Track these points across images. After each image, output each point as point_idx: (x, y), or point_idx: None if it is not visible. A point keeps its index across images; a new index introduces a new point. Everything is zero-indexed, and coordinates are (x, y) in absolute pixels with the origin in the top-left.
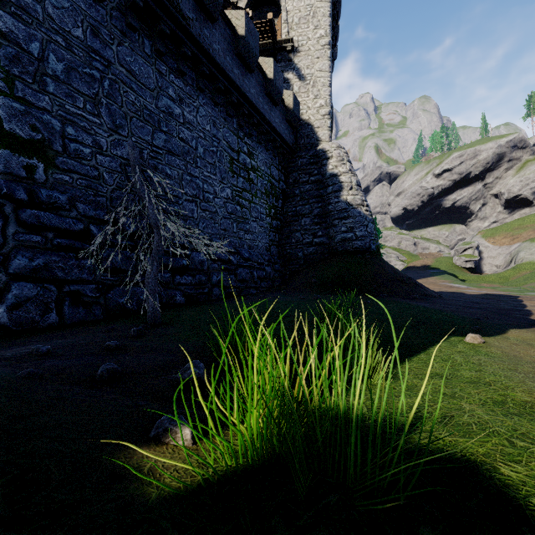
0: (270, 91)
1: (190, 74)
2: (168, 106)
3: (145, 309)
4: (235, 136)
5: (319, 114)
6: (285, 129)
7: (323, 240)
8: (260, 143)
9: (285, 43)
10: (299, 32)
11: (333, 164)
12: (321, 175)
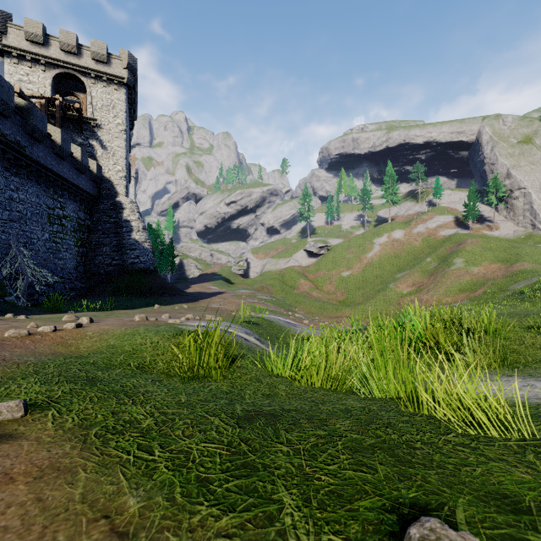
0: (78, 168)
1: (23, 172)
2: (10, 195)
3: None
4: (52, 199)
5: (118, 175)
6: (90, 185)
7: (119, 262)
8: (70, 199)
9: (90, 119)
10: (102, 115)
11: (127, 213)
12: (119, 219)
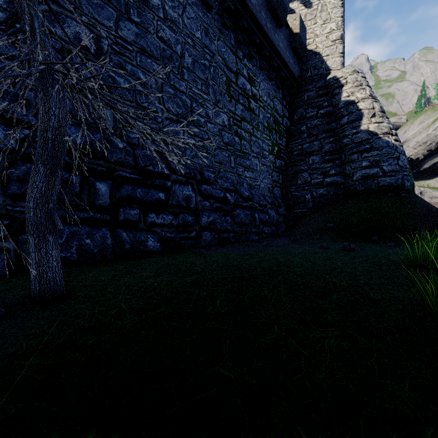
0: (274, 5)
1: None
2: None
3: (93, 259)
4: (232, 54)
5: (329, 40)
6: (290, 57)
7: (336, 179)
8: (262, 69)
9: None
10: None
11: (348, 91)
12: (332, 107)
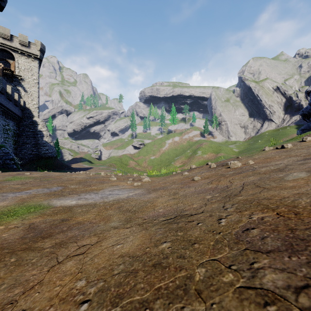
0: (16, 104)
1: None
2: None
3: None
4: (4, 121)
5: (34, 106)
6: (20, 112)
7: (36, 153)
8: (11, 120)
9: (18, 76)
10: (24, 73)
11: (40, 127)
12: (35, 130)
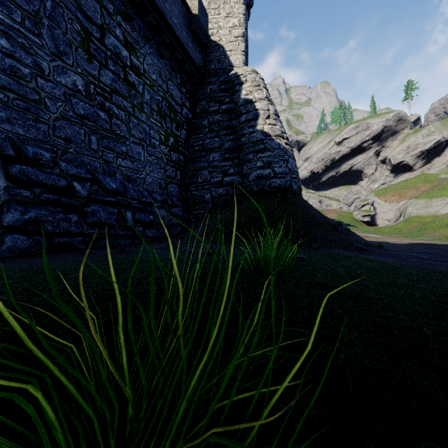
0: None
1: None
2: None
3: None
4: (94, 0)
5: (232, 35)
6: (189, 40)
7: (234, 178)
8: (148, 38)
9: None
10: None
11: (247, 89)
12: (233, 104)
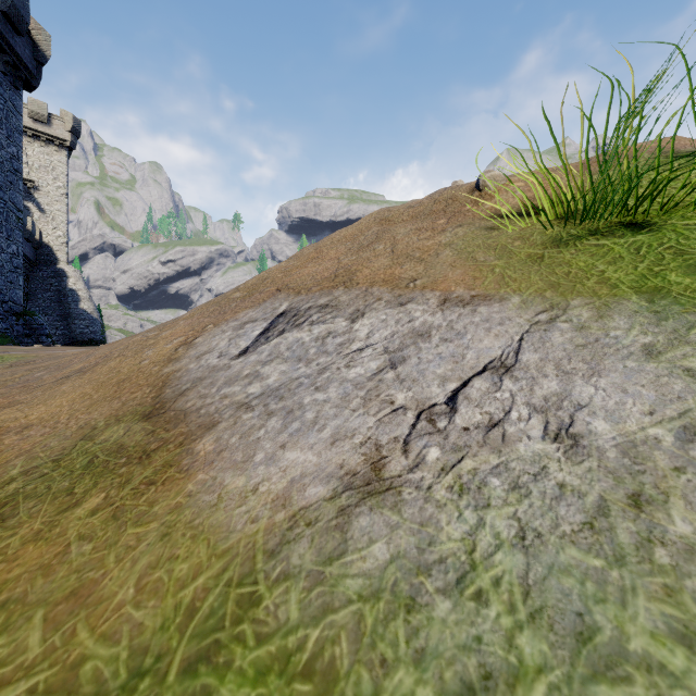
0: (29, 238)
1: None
2: None
3: None
4: None
5: (59, 241)
6: (32, 252)
7: (65, 332)
8: None
9: (27, 180)
10: (40, 176)
11: (72, 282)
12: (62, 287)
